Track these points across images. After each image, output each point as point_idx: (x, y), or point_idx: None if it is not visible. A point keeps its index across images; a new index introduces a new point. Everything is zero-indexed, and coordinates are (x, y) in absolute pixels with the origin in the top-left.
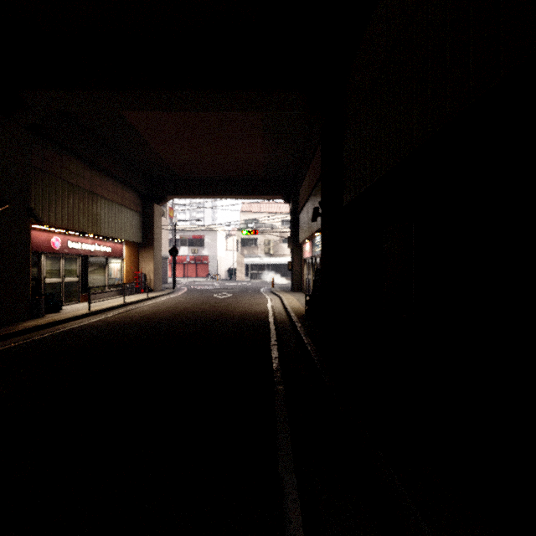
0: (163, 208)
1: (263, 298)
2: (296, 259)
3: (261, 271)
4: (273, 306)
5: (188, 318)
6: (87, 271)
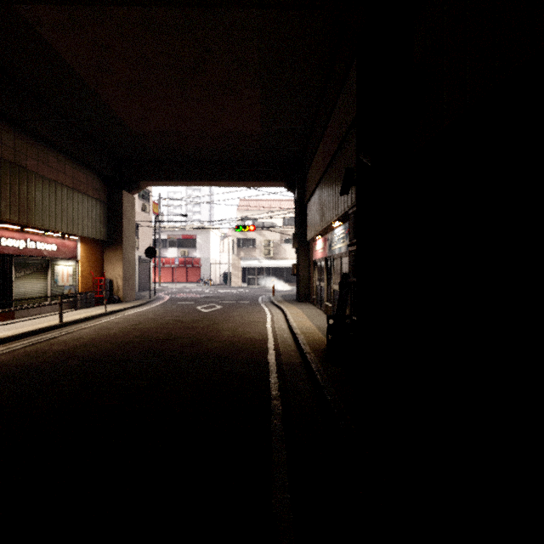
0: (145, 201)
1: (261, 312)
2: (303, 261)
3: (260, 276)
4: (274, 328)
5: (133, 356)
6: (11, 277)
